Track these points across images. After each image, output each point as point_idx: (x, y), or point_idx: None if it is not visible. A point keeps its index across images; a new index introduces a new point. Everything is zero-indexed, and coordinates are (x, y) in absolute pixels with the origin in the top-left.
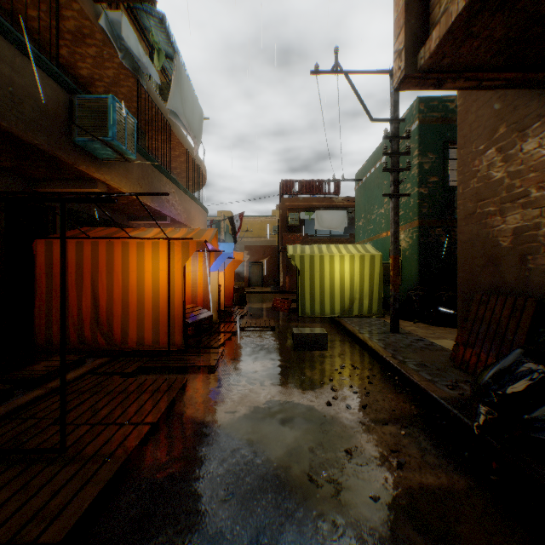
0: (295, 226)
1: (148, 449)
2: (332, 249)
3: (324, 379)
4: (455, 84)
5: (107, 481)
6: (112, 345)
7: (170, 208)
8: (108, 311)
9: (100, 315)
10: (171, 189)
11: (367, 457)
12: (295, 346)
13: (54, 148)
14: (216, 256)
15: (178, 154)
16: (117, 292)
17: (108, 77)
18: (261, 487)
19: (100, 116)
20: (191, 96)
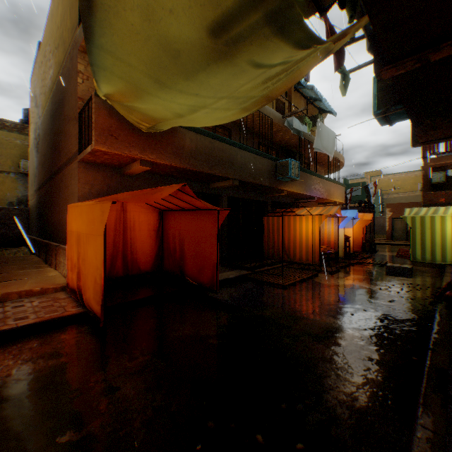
0: (440, 183)
1: (303, 283)
2: (447, 210)
3: (389, 285)
4: (447, 140)
5: (293, 282)
6: (289, 259)
7: (316, 192)
8: (288, 245)
9: (285, 246)
10: (317, 181)
11: (378, 299)
12: (385, 272)
13: (271, 184)
14: (342, 220)
15: (322, 156)
16: (291, 237)
17: (286, 138)
18: (334, 294)
19: (285, 167)
20: (326, 132)
